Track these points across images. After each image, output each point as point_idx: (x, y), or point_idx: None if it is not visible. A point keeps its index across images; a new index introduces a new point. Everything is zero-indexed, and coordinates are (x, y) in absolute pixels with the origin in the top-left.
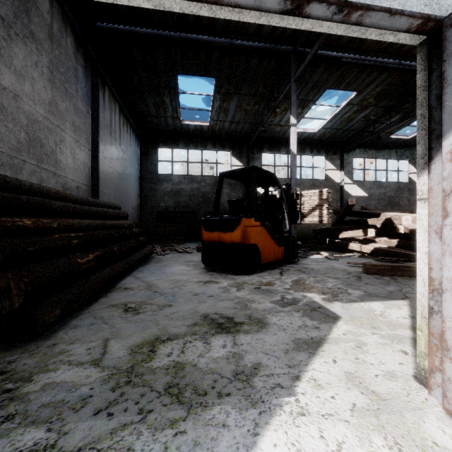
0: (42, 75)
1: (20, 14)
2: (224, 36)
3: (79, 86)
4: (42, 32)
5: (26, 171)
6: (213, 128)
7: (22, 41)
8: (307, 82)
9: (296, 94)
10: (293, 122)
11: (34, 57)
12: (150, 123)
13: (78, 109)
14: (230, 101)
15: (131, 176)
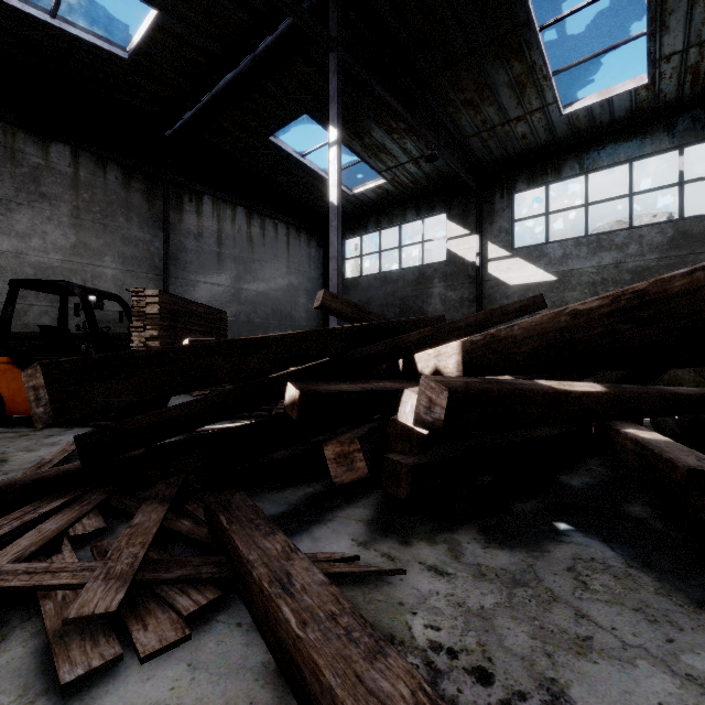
0: (59, 226)
1: (26, 186)
2: (242, 56)
3: (135, 214)
4: (59, 187)
5: (34, 313)
6: (400, 182)
7: (29, 206)
8: (449, 3)
9: (337, 75)
10: (332, 138)
11: (47, 214)
12: (322, 209)
13: (133, 238)
14: (367, 131)
15: (293, 290)
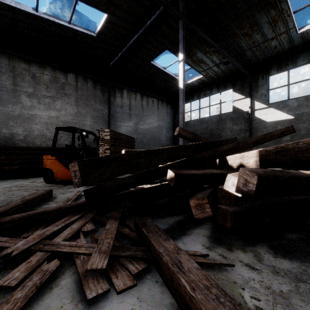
0: (71, 105)
1: (59, 91)
2: (140, 28)
3: (97, 99)
4: (71, 90)
5: (62, 140)
6: (209, 76)
7: (60, 99)
8: None
9: (183, 30)
10: (180, 58)
11: (66, 101)
12: (173, 91)
13: (97, 108)
14: (194, 54)
15: (160, 128)
